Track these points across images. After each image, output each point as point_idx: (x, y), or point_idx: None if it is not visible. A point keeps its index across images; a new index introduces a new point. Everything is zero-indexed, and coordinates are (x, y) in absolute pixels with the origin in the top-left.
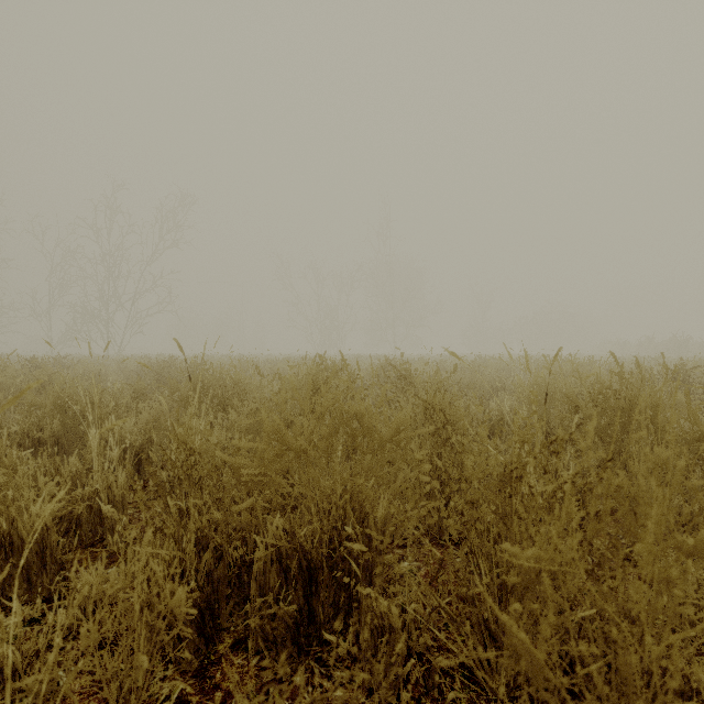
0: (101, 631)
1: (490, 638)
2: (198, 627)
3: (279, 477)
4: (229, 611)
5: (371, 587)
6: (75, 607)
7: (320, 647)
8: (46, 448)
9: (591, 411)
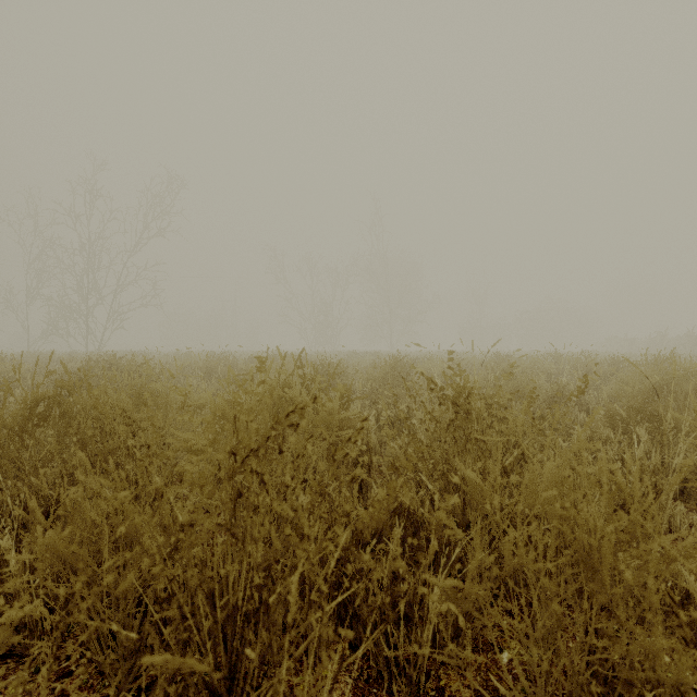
0: None
1: None
2: None
3: None
4: None
5: None
6: None
7: None
8: None
9: None
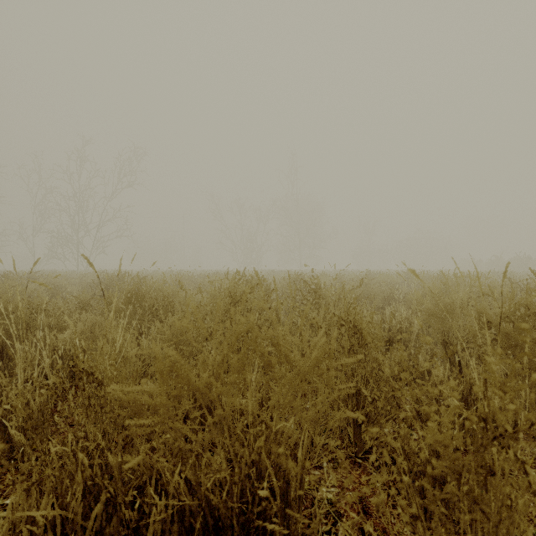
0: None
1: None
2: None
3: (178, 424)
4: None
5: None
6: None
7: None
8: None
9: (508, 328)
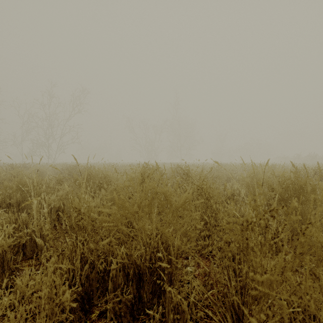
0: (23, 315)
1: (234, 312)
2: (80, 306)
3: (123, 227)
4: (97, 295)
5: (171, 286)
6: (5, 305)
7: (145, 315)
8: (13, 207)
9: (280, 191)
